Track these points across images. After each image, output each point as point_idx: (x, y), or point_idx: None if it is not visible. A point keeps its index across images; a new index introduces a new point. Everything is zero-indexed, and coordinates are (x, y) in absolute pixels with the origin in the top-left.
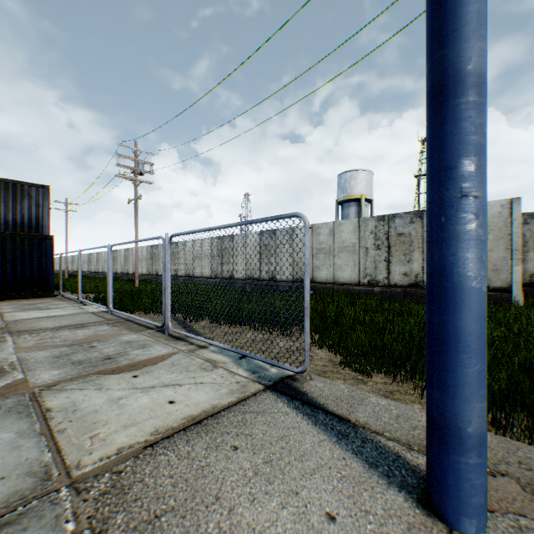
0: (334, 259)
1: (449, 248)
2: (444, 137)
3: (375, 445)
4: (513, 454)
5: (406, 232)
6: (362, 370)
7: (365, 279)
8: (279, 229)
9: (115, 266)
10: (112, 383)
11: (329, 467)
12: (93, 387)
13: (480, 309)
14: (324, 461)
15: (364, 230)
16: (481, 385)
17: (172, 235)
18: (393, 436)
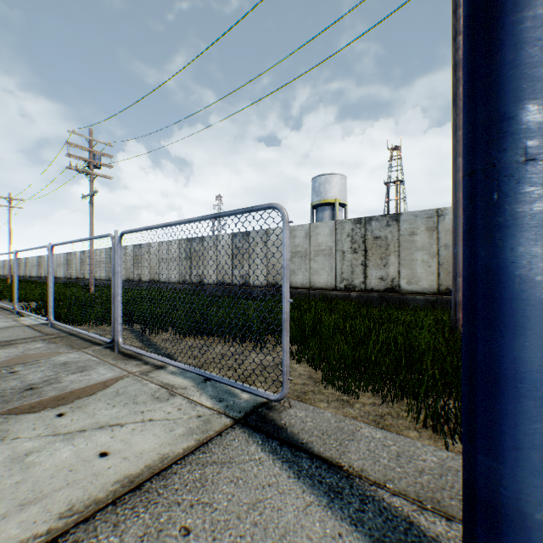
0: (310, 263)
1: (506, 239)
2: (497, 72)
3: (379, 507)
4: None
5: (383, 235)
6: (347, 389)
7: (341, 284)
8: (253, 231)
9: (70, 270)
10: (24, 427)
11: None
12: None
13: None
14: None
15: (340, 233)
16: None
17: (123, 232)
18: (398, 489)
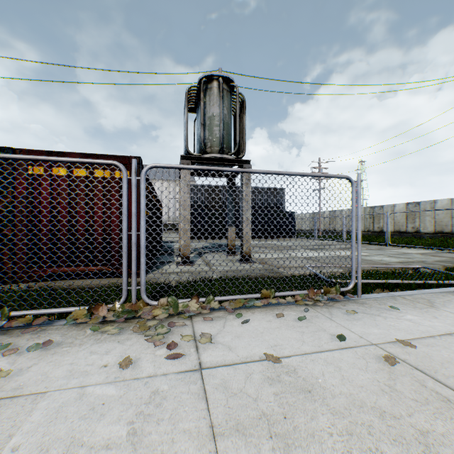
0: None
1: None
2: None
3: None
4: None
5: None
6: None
7: None
8: (422, 201)
9: None
10: (393, 250)
11: None
12: (390, 250)
13: None
14: None
15: None
16: None
17: (391, 213)
18: None
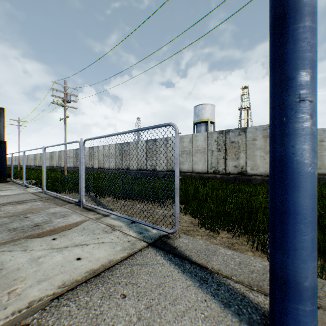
0: (192, 157)
1: (290, 141)
2: (285, 55)
3: (227, 288)
4: (321, 289)
5: (236, 141)
6: (213, 229)
7: (211, 170)
8: (158, 139)
9: (52, 162)
10: (35, 245)
11: (195, 309)
12: (20, 249)
13: (313, 189)
14: (191, 304)
15: (210, 139)
16: (314, 248)
17: (85, 140)
18: (238, 279)
